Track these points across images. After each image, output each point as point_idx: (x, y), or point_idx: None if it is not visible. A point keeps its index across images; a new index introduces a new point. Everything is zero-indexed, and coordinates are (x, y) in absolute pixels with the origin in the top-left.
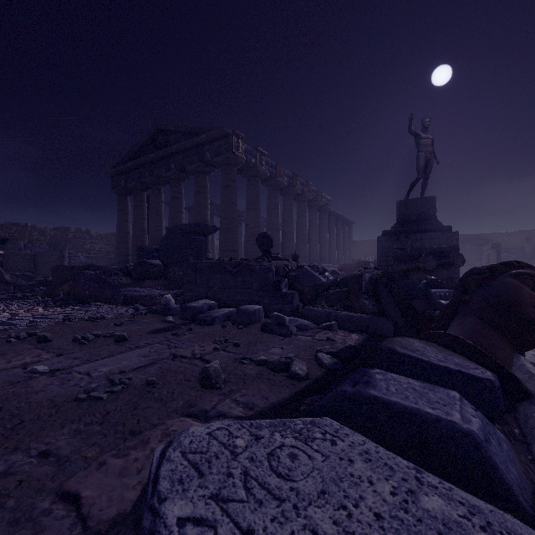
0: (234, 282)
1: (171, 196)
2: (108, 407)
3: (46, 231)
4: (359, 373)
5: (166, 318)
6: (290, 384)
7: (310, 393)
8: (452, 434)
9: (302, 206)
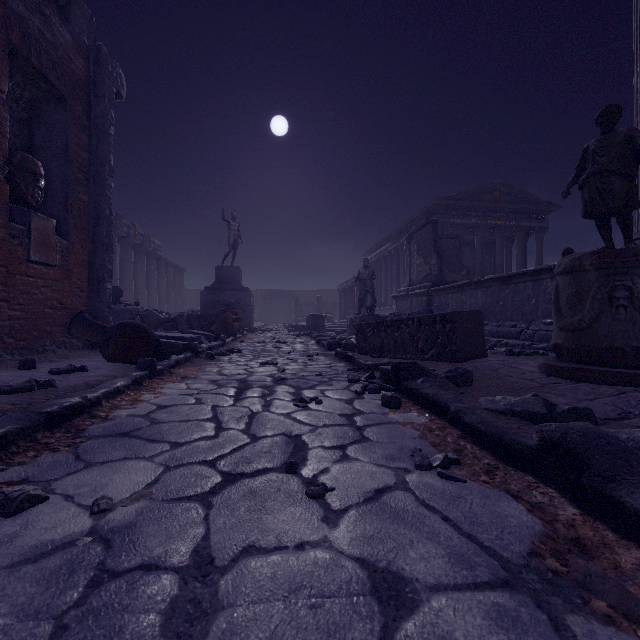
0: None
1: None
2: None
3: None
4: None
5: None
6: None
7: None
8: None
9: (127, 249)
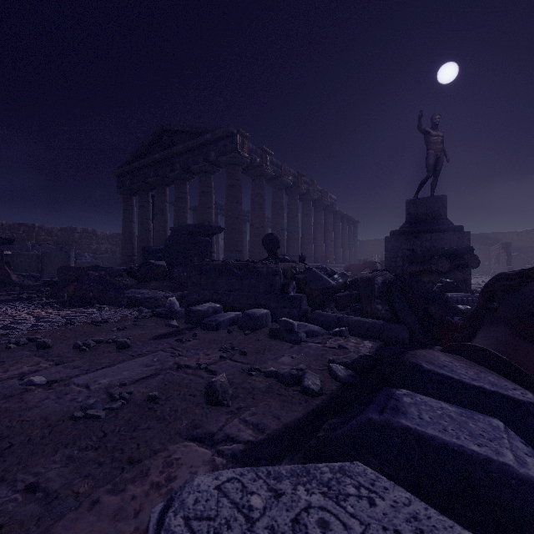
0: (240, 284)
1: (176, 196)
2: (105, 428)
3: (53, 231)
4: (383, 394)
5: (170, 323)
6: (303, 401)
7: (327, 413)
8: (507, 480)
9: (307, 205)
